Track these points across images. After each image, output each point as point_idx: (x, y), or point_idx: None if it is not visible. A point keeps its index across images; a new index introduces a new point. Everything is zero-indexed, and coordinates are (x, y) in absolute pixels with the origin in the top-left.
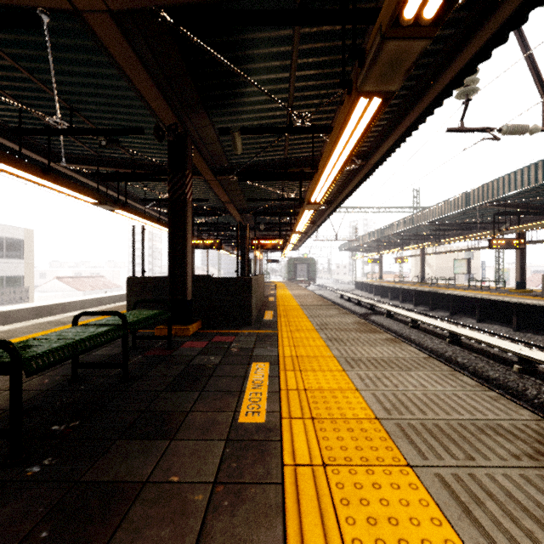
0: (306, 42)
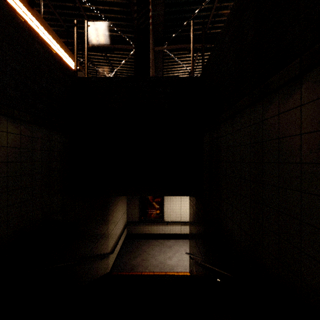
0: (76, 3)
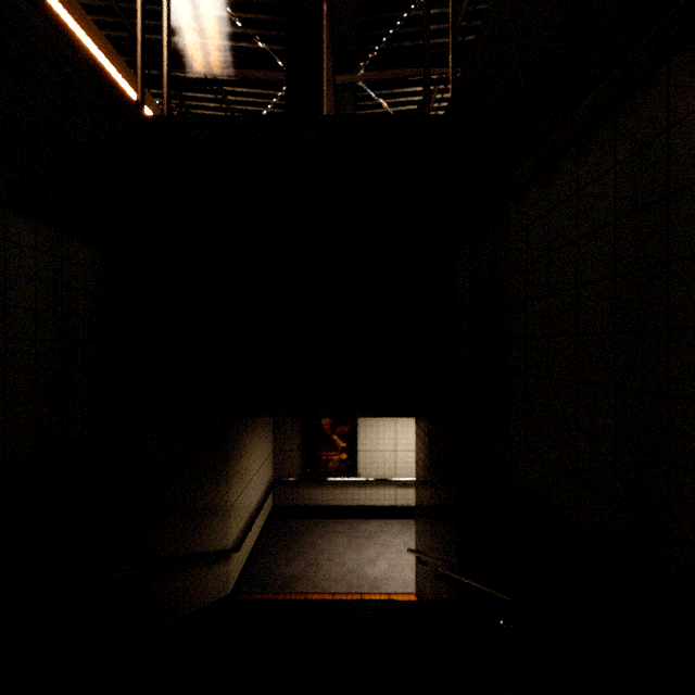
0: None
